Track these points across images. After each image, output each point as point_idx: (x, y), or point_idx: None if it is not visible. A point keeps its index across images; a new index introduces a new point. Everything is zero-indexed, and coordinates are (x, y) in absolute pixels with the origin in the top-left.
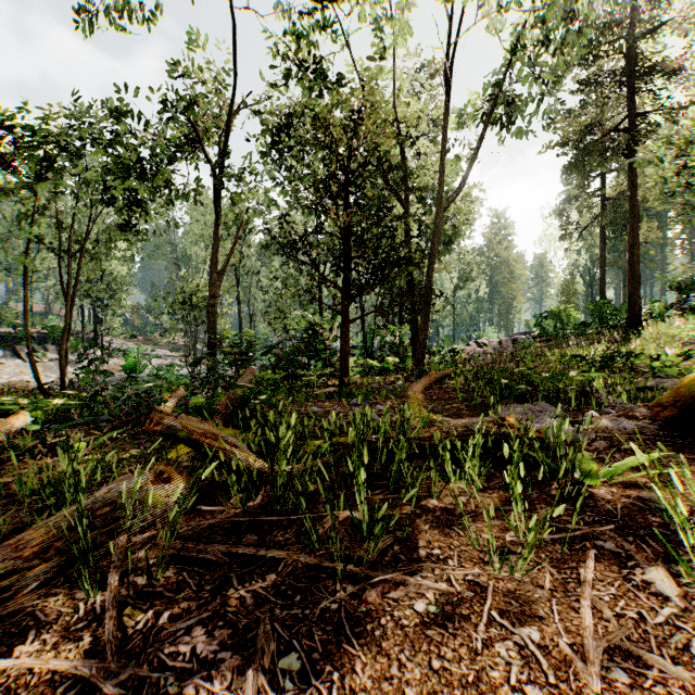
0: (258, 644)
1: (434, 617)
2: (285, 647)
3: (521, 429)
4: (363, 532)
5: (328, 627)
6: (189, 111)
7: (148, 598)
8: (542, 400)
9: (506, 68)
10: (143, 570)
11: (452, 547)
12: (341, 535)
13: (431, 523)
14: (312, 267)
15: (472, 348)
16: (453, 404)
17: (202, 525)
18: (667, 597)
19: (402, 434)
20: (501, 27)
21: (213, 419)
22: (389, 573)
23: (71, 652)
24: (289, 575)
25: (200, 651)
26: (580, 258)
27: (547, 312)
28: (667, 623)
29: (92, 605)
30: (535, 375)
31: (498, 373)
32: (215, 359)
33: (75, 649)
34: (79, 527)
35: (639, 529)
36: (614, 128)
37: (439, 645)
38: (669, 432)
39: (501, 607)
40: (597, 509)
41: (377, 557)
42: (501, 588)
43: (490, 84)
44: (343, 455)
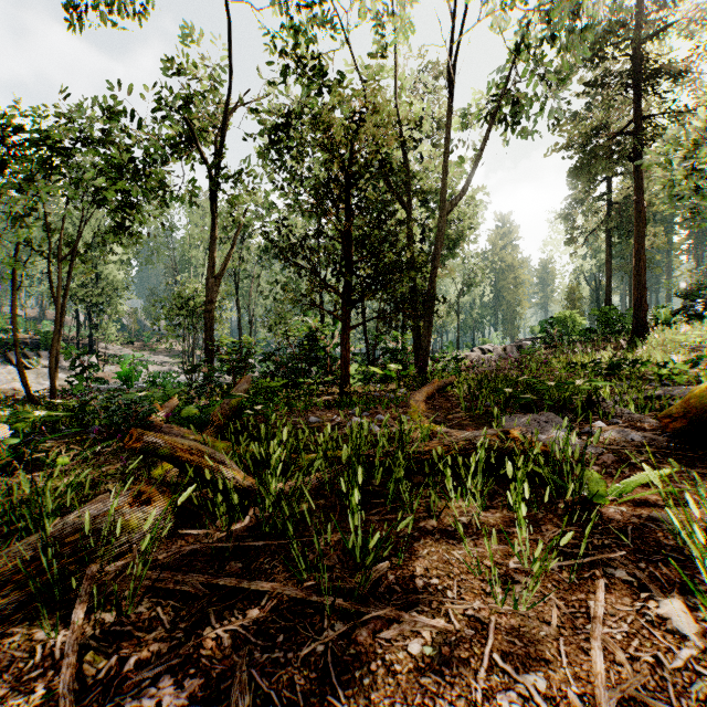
0: (232, 696)
1: (430, 661)
2: (261, 700)
3: (526, 443)
4: (356, 559)
5: (312, 673)
6: (186, 111)
7: (115, 639)
8: (547, 409)
9: (511, 69)
10: (113, 605)
11: (451, 576)
12: (332, 562)
13: (430, 548)
14: (311, 272)
15: (477, 354)
16: (456, 414)
17: (182, 551)
18: (685, 636)
19: (401, 449)
20: (505, 26)
21: (206, 431)
22: (382, 608)
23: (20, 706)
24: (273, 609)
25: (166, 705)
26: (585, 264)
27: (553, 318)
28: (686, 668)
29: (51, 648)
30: (541, 384)
31: (503, 381)
32: (212, 367)
33: (25, 704)
34: (44, 557)
35: (651, 554)
36: (620, 131)
37: (434, 696)
38: (679, 444)
39: (503, 648)
40: (607, 531)
41: (370, 588)
42: (503, 624)
43: (494, 85)
44: (340, 470)
